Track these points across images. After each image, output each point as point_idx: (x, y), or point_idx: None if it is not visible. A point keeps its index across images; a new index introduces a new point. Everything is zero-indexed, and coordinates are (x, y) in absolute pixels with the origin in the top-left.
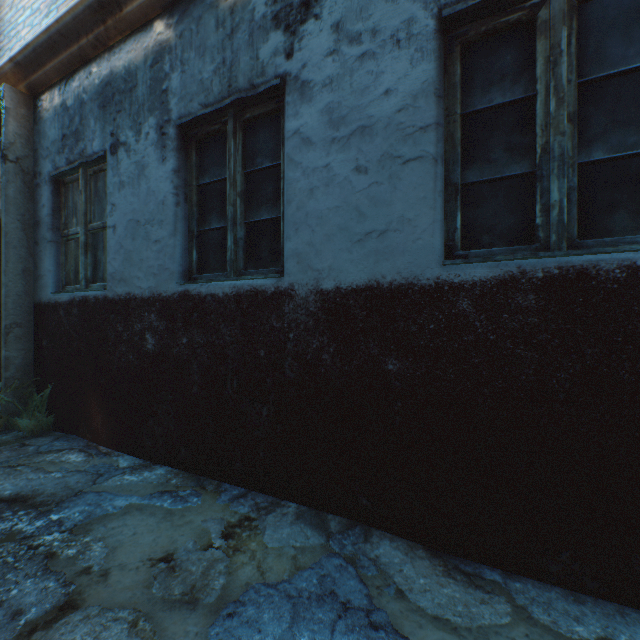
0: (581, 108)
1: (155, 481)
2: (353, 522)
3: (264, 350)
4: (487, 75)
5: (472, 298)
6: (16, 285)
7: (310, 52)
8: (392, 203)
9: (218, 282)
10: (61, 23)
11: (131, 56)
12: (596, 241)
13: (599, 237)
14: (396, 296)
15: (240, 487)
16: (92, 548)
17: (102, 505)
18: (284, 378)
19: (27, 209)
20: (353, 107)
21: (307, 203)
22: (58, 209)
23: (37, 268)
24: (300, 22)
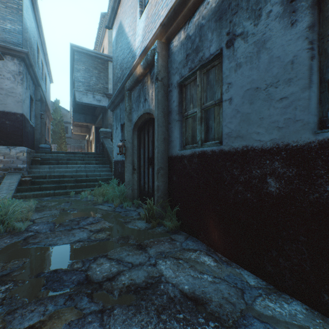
0: None
1: (309, 326)
2: None
3: None
4: None
5: None
6: (161, 147)
7: None
8: None
9: None
10: None
11: None
12: None
13: None
14: None
15: None
16: None
17: None
18: None
19: (165, 105)
20: None
21: None
22: (180, 101)
23: (169, 137)
24: None
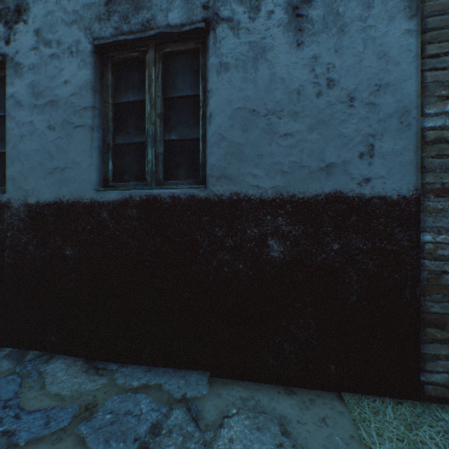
0: (167, 111)
1: None
2: (46, 353)
3: None
4: (127, 83)
5: (109, 211)
6: None
7: (21, 44)
8: (69, 151)
9: None
10: None
11: None
12: (169, 182)
13: (174, 180)
14: (71, 209)
15: None
16: None
17: None
18: (4, 263)
19: None
20: (47, 87)
21: (19, 145)
22: None
23: None
24: (15, 22)
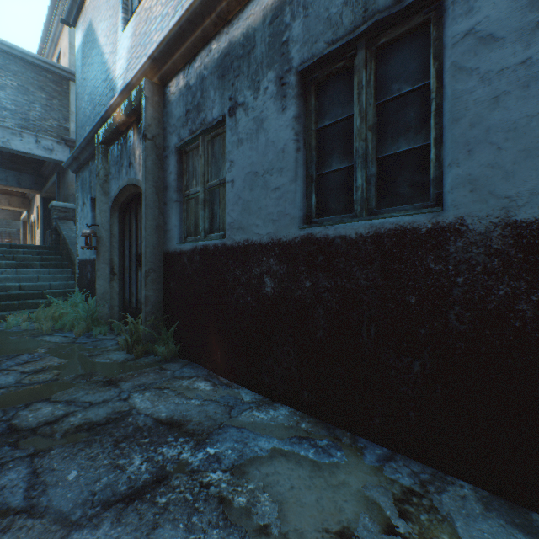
0: None
1: (285, 423)
2: None
3: (415, 296)
4: None
5: None
6: (152, 238)
7: None
8: None
9: (346, 223)
10: (190, 10)
11: (249, 22)
12: None
13: None
14: None
15: (379, 445)
16: (260, 500)
17: (248, 444)
18: (447, 330)
19: (159, 177)
20: None
21: (487, 115)
22: (181, 174)
23: (165, 224)
24: None
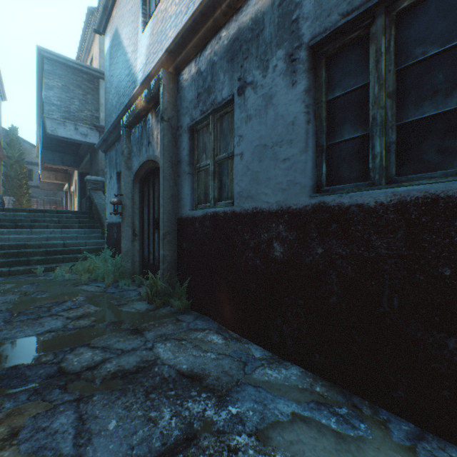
0: None
1: (299, 384)
2: None
3: (450, 268)
4: None
5: None
6: (168, 206)
7: None
8: None
9: (362, 191)
10: (203, 4)
11: (257, 7)
12: None
13: None
14: None
15: (404, 419)
16: None
17: (267, 406)
18: None
19: (173, 153)
20: None
21: None
22: (192, 150)
23: (179, 193)
24: None
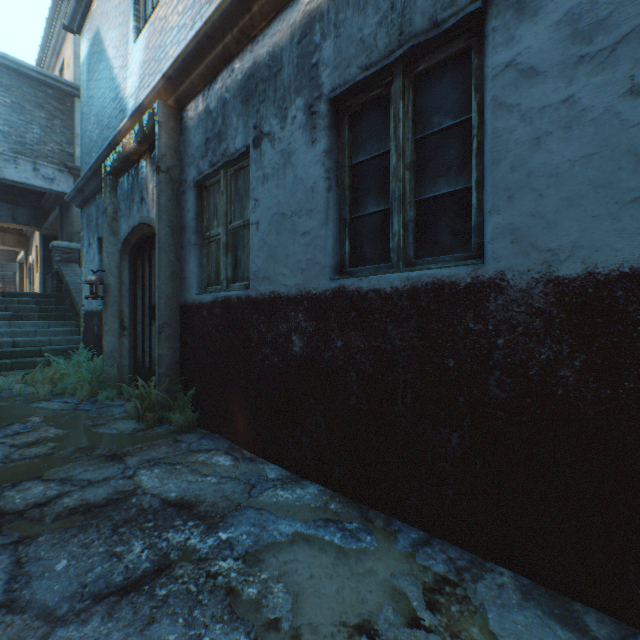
0: None
1: (312, 503)
2: (624, 626)
3: (454, 359)
4: None
5: None
6: (166, 287)
7: None
8: None
9: (381, 275)
10: (209, 24)
11: (275, 39)
12: None
13: None
14: None
15: (416, 528)
16: (273, 591)
17: (266, 528)
18: (487, 398)
19: (175, 216)
20: None
21: (529, 158)
22: (200, 213)
23: (183, 271)
24: None
